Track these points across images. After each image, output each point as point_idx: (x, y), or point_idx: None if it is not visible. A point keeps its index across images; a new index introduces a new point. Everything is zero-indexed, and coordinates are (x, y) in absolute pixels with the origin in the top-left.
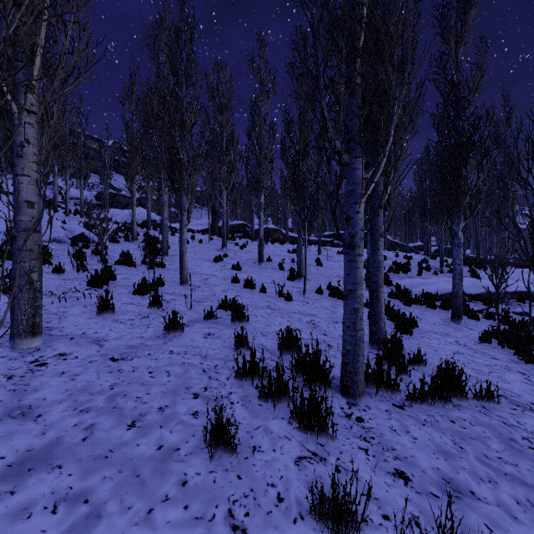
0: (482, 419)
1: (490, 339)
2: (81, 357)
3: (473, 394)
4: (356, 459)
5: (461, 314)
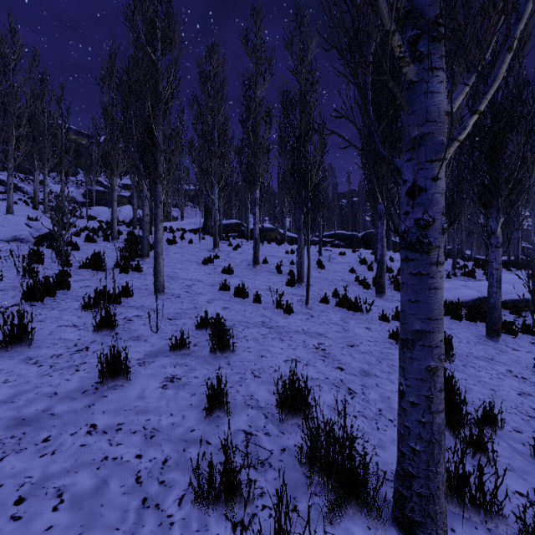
0: None
1: None
2: None
3: None
4: None
5: (500, 329)
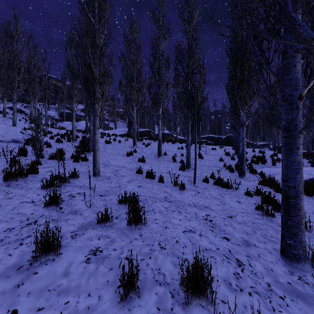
0: None
1: None
2: None
3: None
4: None
5: None
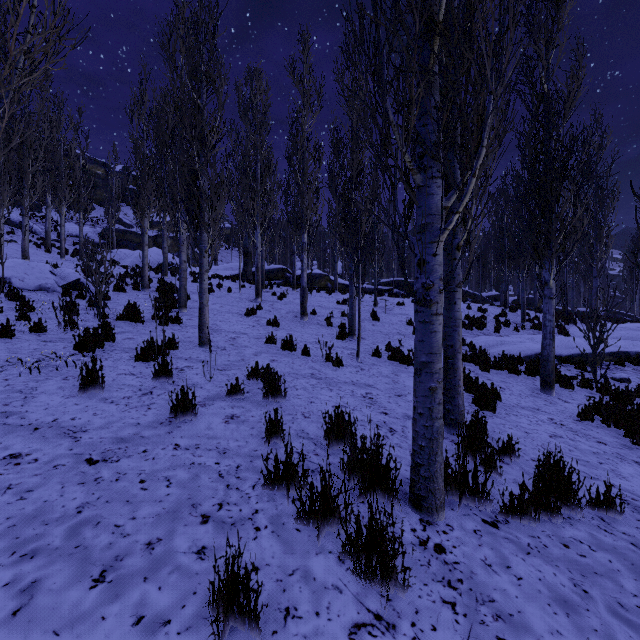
0: (604, 539)
1: (592, 415)
2: (43, 459)
3: (587, 500)
4: (440, 622)
5: (553, 382)
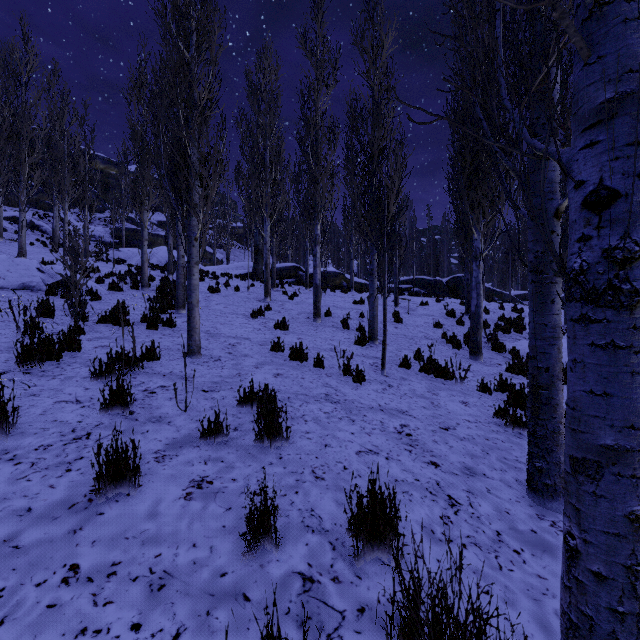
0: None
1: None
2: None
3: None
4: None
5: None
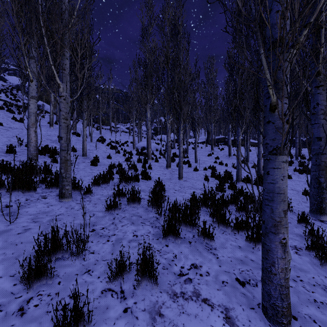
0: None
1: None
2: None
3: None
4: None
5: None
